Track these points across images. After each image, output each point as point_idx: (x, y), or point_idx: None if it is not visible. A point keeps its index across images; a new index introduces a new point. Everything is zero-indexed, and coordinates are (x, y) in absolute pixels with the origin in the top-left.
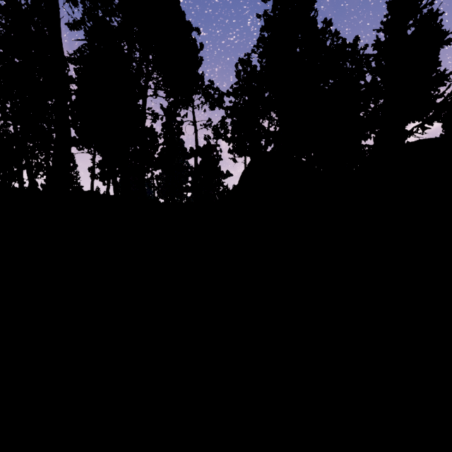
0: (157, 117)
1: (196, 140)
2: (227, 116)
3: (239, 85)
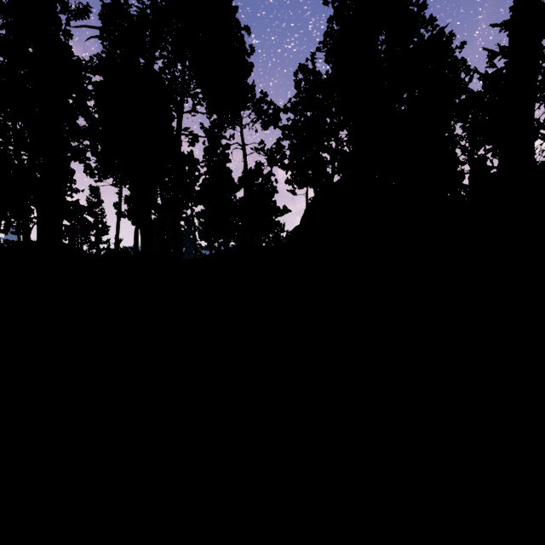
0: (195, 139)
1: (245, 167)
2: (284, 137)
3: (299, 99)
